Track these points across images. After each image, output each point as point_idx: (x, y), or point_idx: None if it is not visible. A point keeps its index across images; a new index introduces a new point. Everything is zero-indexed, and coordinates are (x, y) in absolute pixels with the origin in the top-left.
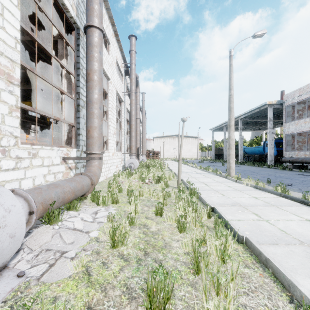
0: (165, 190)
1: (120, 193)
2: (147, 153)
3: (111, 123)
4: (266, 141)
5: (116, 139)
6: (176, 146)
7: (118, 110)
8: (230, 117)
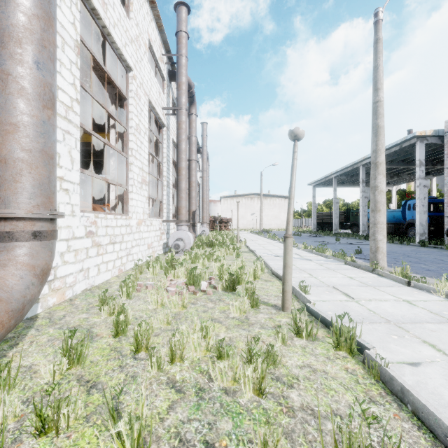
0: (253, 321)
1: (121, 335)
2: (210, 222)
3: (134, 160)
4: (407, 200)
5: (147, 193)
6: (256, 210)
7: (158, 143)
8: (378, 147)
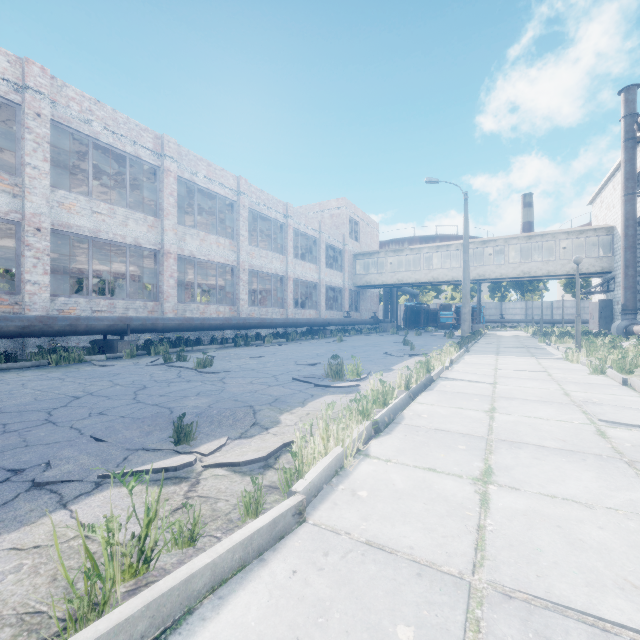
0: None
1: None
2: None
3: None
4: None
5: None
6: None
7: None
8: None
